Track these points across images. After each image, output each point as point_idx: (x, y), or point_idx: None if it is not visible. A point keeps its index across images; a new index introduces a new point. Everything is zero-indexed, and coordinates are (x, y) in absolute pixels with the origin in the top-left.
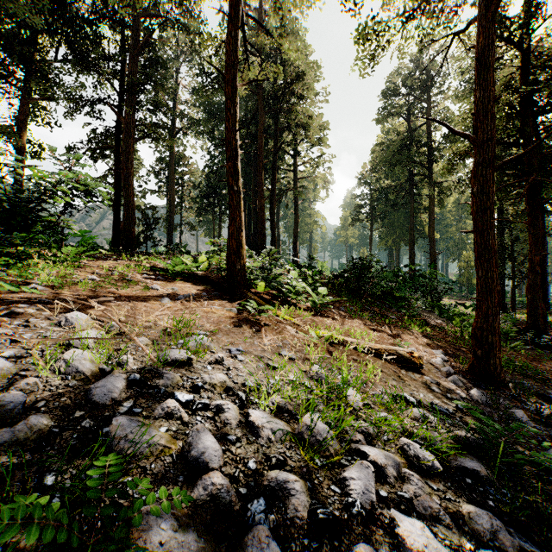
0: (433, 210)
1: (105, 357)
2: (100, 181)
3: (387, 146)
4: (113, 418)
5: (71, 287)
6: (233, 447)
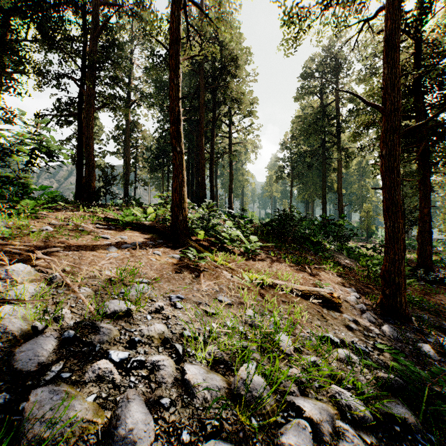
0: (341, 171)
1: (42, 312)
2: (66, 144)
3: (304, 118)
4: (32, 392)
5: (23, 238)
6: (166, 413)
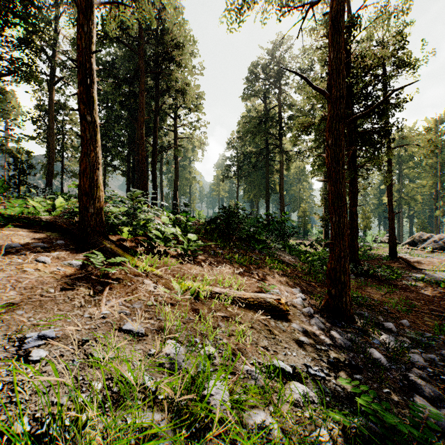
0: (282, 172)
1: None
2: None
3: (250, 120)
4: None
5: None
6: None
